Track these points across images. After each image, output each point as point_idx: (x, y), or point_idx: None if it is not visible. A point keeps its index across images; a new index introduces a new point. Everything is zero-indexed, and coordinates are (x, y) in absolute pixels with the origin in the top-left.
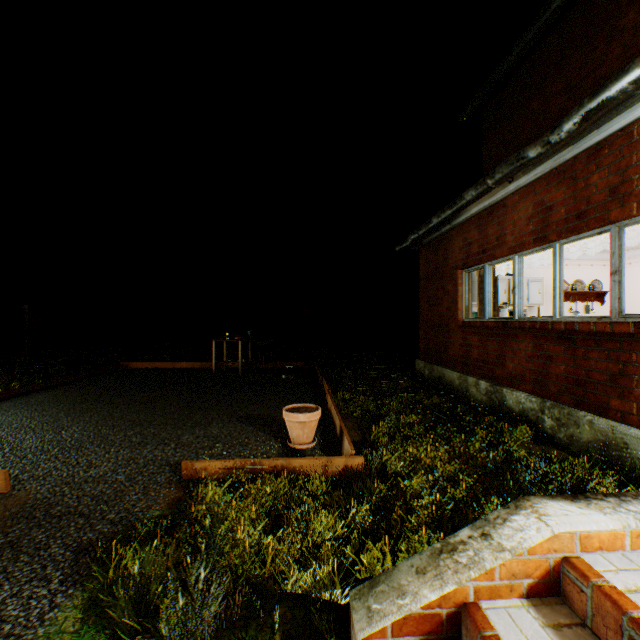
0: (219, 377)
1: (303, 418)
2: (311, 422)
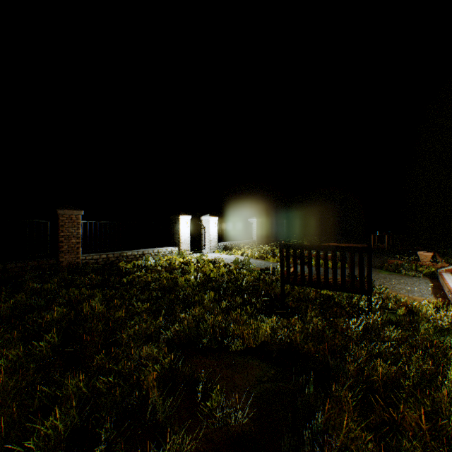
0: (375, 249)
1: (424, 254)
2: (427, 255)
